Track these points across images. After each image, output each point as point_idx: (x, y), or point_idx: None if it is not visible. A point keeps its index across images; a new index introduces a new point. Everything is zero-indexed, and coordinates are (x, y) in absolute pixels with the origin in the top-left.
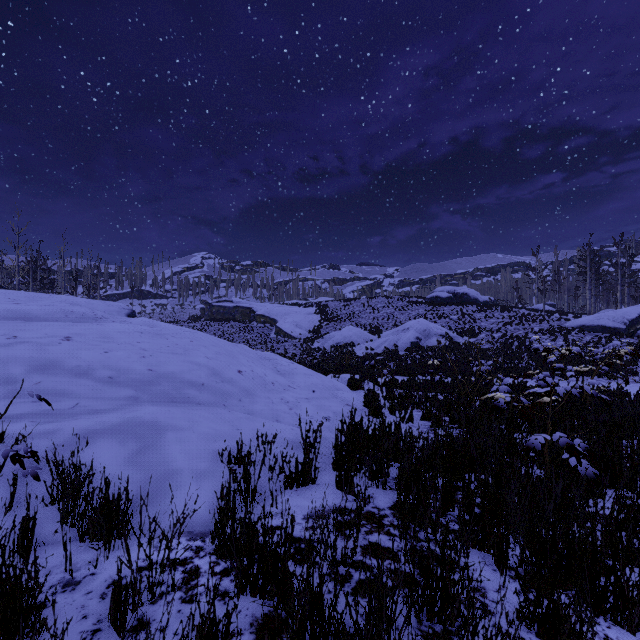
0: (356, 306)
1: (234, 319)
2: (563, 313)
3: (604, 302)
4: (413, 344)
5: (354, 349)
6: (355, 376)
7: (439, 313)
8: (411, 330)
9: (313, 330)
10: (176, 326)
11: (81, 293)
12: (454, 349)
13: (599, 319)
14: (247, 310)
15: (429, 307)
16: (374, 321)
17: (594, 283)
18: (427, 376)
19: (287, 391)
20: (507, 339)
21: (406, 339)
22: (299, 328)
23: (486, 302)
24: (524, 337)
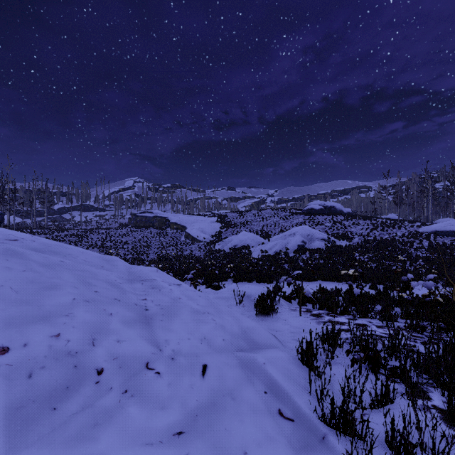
0: (249, 216)
1: (153, 226)
2: (410, 221)
3: (433, 213)
4: (300, 247)
5: (252, 253)
6: (261, 290)
7: (315, 221)
8: (297, 235)
9: (215, 235)
10: (5, 231)
11: (19, 204)
12: (337, 251)
13: (450, 226)
14: (163, 219)
15: (306, 217)
16: (264, 227)
17: (431, 198)
18: (327, 281)
19: (129, 401)
20: (379, 242)
21: (294, 242)
22: (204, 233)
23: (349, 213)
24: (393, 241)
